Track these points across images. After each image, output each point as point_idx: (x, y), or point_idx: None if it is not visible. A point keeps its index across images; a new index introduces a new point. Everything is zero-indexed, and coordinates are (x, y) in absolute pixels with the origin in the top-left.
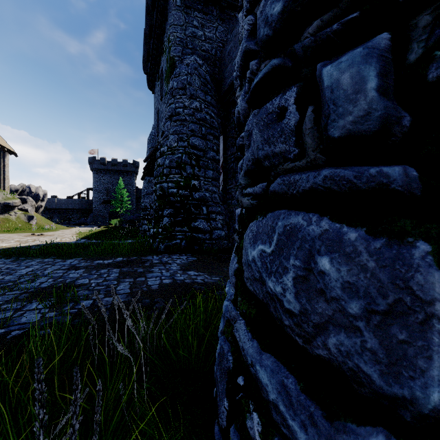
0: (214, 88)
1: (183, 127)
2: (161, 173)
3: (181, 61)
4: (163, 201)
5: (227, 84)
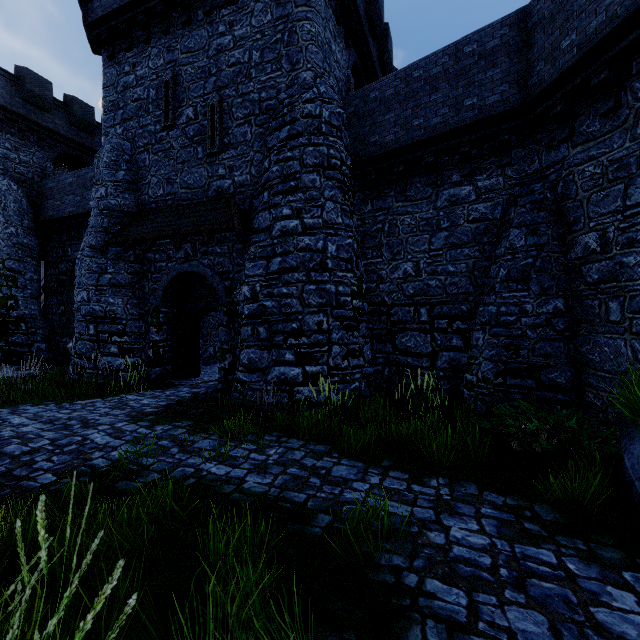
0: (31, 211)
1: None
2: None
3: None
4: None
5: (48, 215)
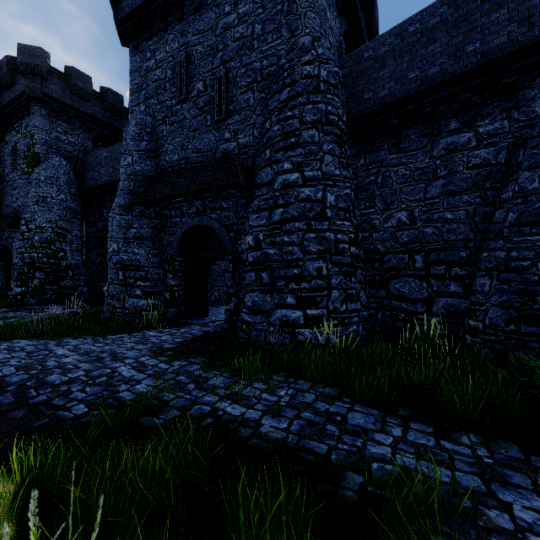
0: (76, 181)
1: (52, 212)
2: (29, 245)
3: (46, 158)
4: (32, 267)
5: (89, 184)
